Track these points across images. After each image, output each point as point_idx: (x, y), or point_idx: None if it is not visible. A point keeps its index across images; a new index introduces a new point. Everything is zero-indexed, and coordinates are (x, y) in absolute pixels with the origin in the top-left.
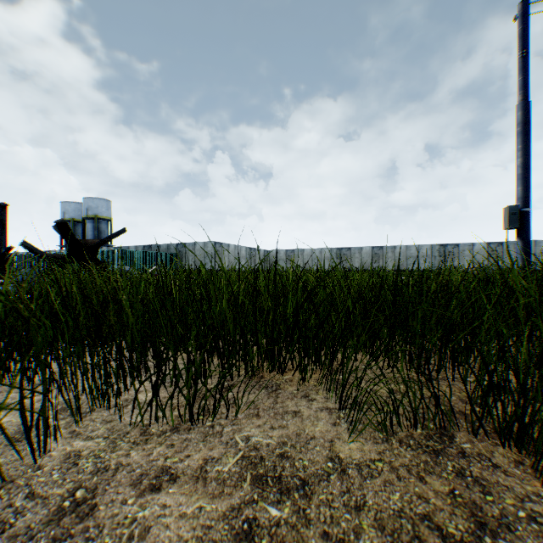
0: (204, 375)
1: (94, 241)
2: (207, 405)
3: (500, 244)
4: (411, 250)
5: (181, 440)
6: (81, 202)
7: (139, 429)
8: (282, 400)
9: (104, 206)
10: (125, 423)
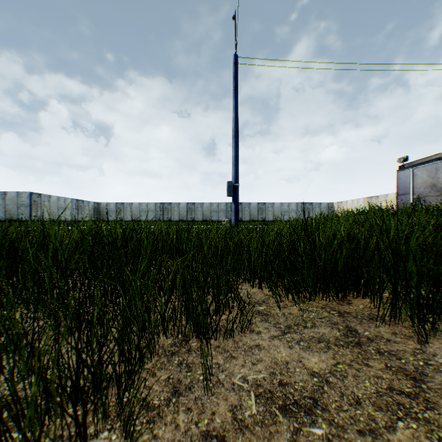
0: None
1: None
2: None
3: (264, 204)
4: (214, 206)
5: None
6: None
7: None
8: None
9: None
10: None
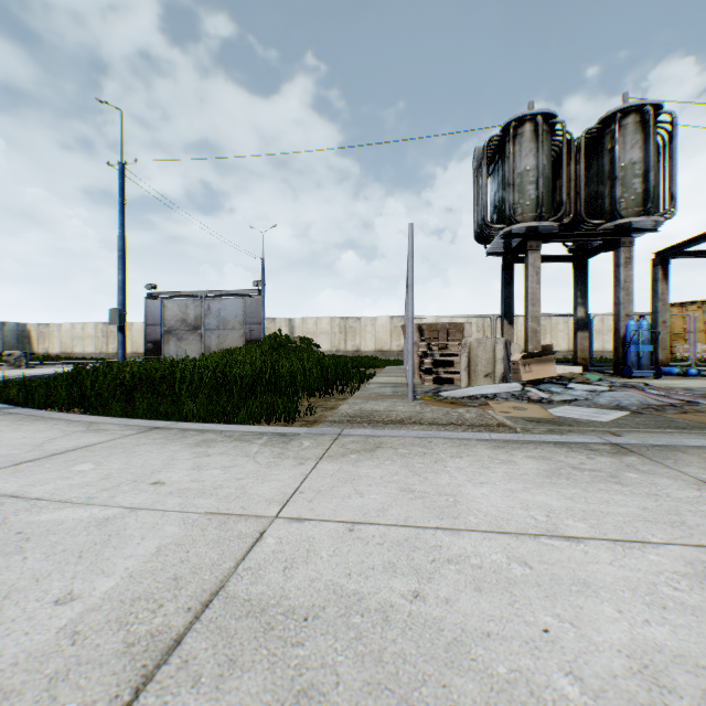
0: None
1: None
2: None
3: None
4: None
5: None
6: None
7: None
8: None
9: None
10: None
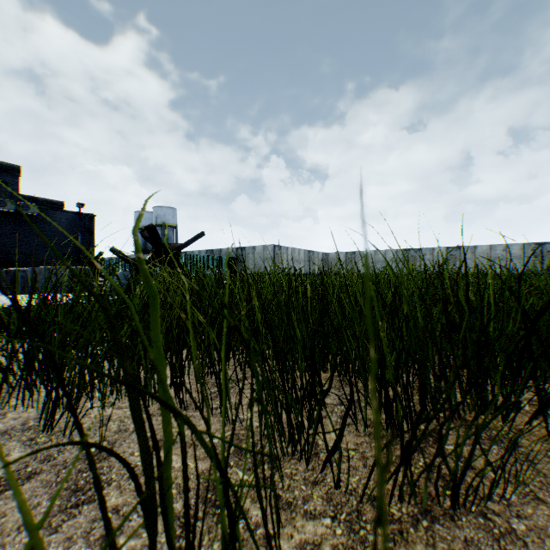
0: (410, 418)
1: (176, 245)
2: (482, 483)
3: None
4: (496, 250)
5: (462, 544)
6: (150, 211)
7: (371, 506)
8: (546, 469)
9: (170, 214)
10: (341, 490)
